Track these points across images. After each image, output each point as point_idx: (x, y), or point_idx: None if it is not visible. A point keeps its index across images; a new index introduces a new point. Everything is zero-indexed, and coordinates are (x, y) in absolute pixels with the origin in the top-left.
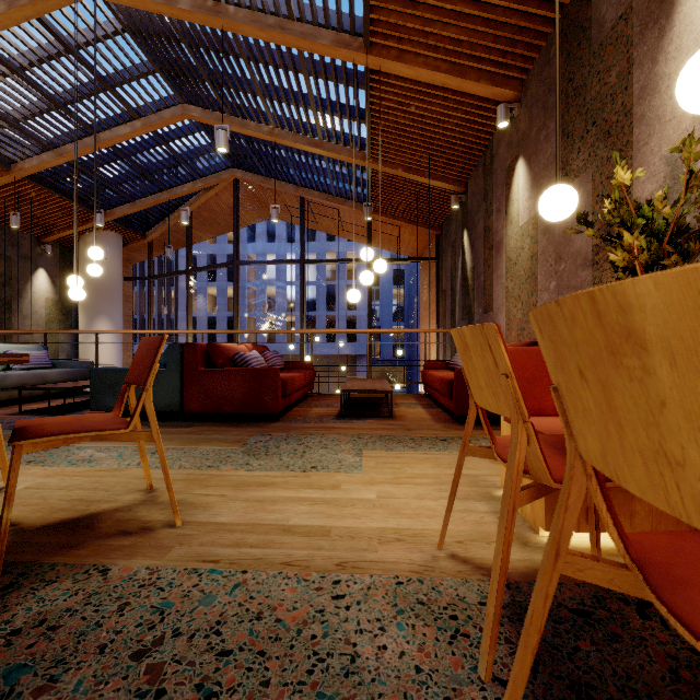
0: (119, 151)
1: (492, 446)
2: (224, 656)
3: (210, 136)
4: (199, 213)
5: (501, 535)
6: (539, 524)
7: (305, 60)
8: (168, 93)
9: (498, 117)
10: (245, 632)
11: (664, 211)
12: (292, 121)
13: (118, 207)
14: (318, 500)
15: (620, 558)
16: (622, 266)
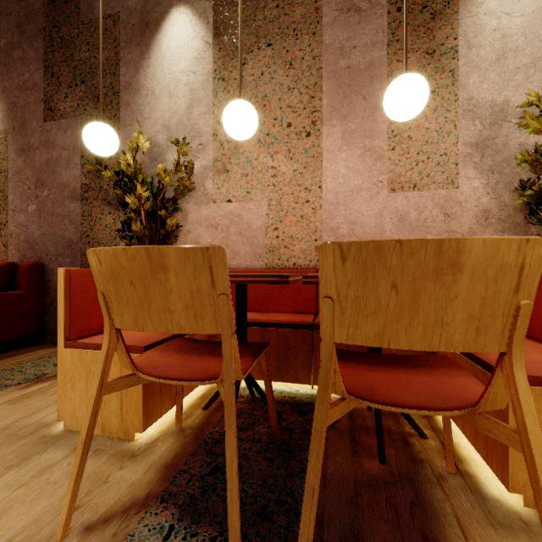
0: None
1: (137, 372)
2: None
3: None
4: None
5: (232, 442)
6: (135, 430)
7: None
8: None
9: None
10: None
11: (165, 179)
12: None
13: None
14: None
15: (189, 418)
16: (134, 208)
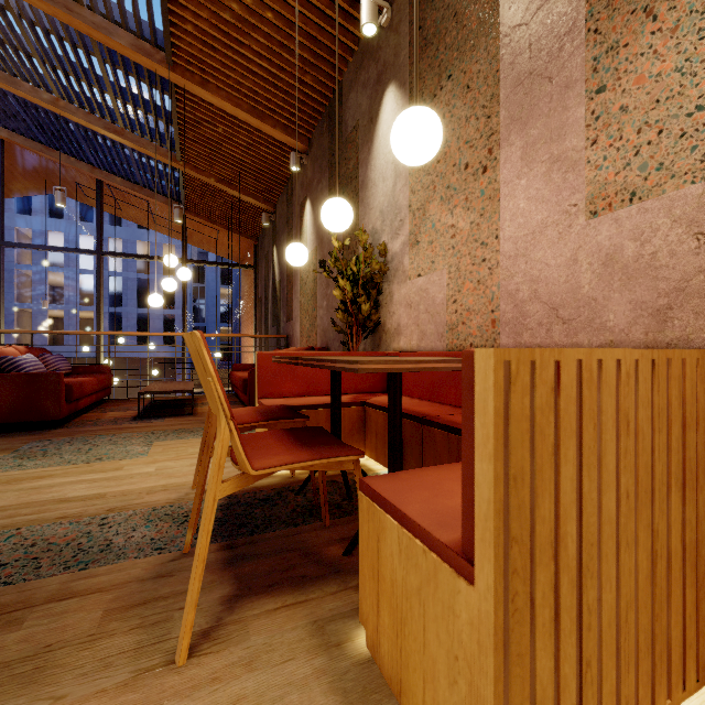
0: None
1: None
2: (2, 566)
3: None
4: None
5: None
6: None
7: (100, 46)
8: None
9: (291, 162)
10: (20, 554)
11: (354, 269)
12: (84, 99)
13: None
14: (99, 479)
15: (306, 474)
16: (340, 299)
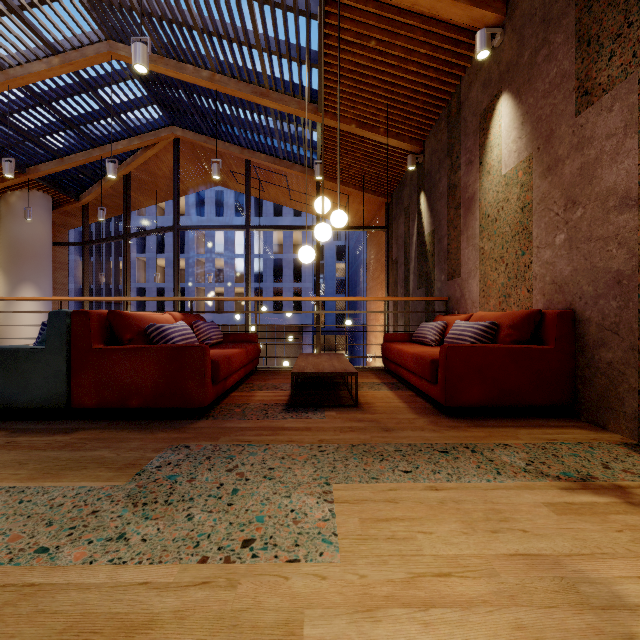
0: (37, 95)
1: None
2: None
3: (145, 85)
4: (139, 176)
5: None
6: None
7: None
8: (90, 25)
9: (477, 45)
10: None
11: None
12: (235, 64)
13: (43, 163)
14: None
15: None
16: None
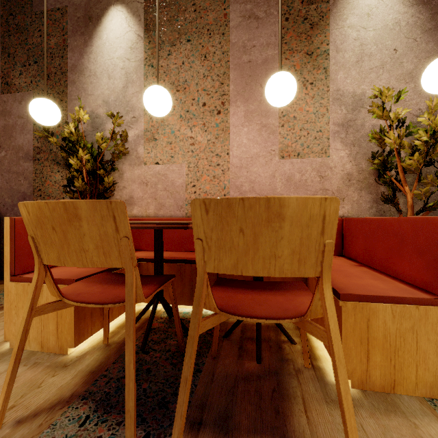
0: None
1: (63, 299)
2: None
3: None
4: None
5: (131, 348)
6: (68, 346)
7: None
8: None
9: None
10: None
11: (103, 145)
12: None
13: None
14: None
15: (116, 336)
16: (77, 168)
